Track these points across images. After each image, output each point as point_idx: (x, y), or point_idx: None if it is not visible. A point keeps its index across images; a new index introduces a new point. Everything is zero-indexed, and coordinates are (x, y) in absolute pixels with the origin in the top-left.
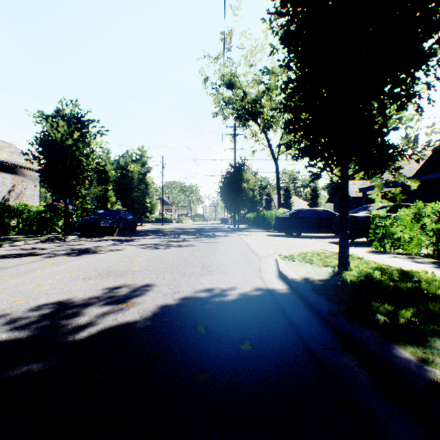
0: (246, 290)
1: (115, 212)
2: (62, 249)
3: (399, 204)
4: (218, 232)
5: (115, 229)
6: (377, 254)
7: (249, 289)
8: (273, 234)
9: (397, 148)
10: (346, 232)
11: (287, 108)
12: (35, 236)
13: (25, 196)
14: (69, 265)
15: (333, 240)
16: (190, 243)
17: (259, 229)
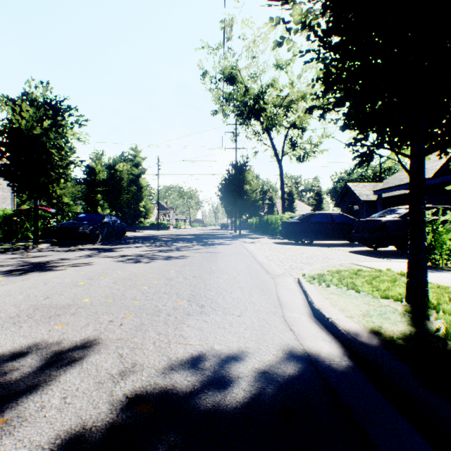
0: (267, 360)
1: (98, 216)
2: (13, 263)
3: None
4: (218, 239)
5: (98, 236)
6: (432, 272)
7: (273, 355)
8: (280, 242)
9: None
10: (423, 245)
11: (324, 47)
12: None
13: None
14: None
15: (352, 249)
16: (182, 253)
17: (263, 236)
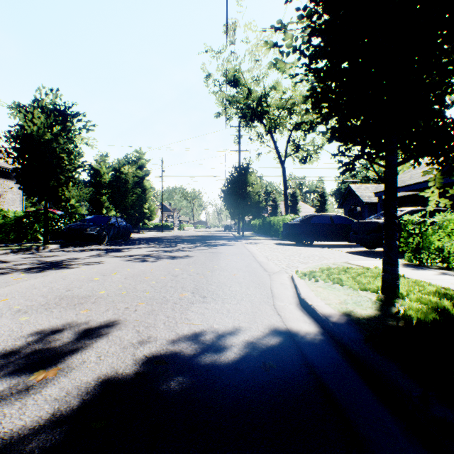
0: (255, 335)
1: (104, 218)
2: (29, 262)
3: None
4: (221, 240)
5: (105, 237)
6: (417, 269)
7: (260, 332)
8: (281, 243)
9: None
10: (395, 243)
11: (310, 71)
12: (10, 245)
13: (5, 200)
14: (16, 286)
15: (350, 249)
16: (186, 253)
17: (265, 237)
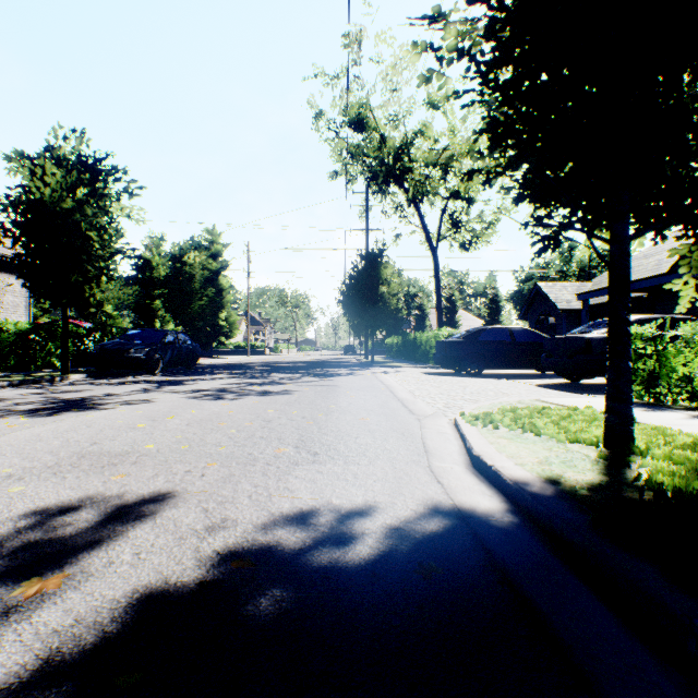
0: (403, 516)
1: (157, 333)
2: (35, 400)
3: None
4: (339, 368)
5: (157, 363)
6: (653, 411)
7: (411, 510)
8: (433, 372)
9: None
10: (627, 366)
11: (488, 86)
12: (8, 374)
13: (3, 305)
14: (10, 437)
15: (541, 381)
16: (285, 387)
17: (408, 364)
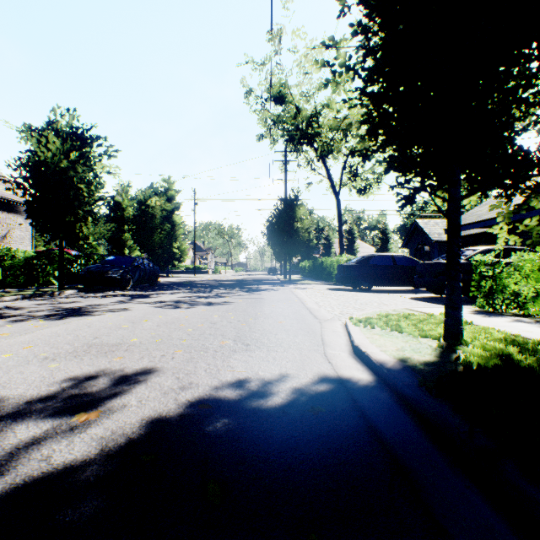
0: (304, 381)
1: (128, 259)
2: (45, 308)
3: (536, 242)
4: (264, 285)
5: (129, 282)
6: (488, 316)
7: (309, 378)
8: (335, 288)
9: (534, 156)
10: (458, 285)
11: (365, 95)
12: (20, 290)
13: (13, 238)
14: (37, 334)
15: (415, 295)
16: (224, 299)
17: (316, 282)
